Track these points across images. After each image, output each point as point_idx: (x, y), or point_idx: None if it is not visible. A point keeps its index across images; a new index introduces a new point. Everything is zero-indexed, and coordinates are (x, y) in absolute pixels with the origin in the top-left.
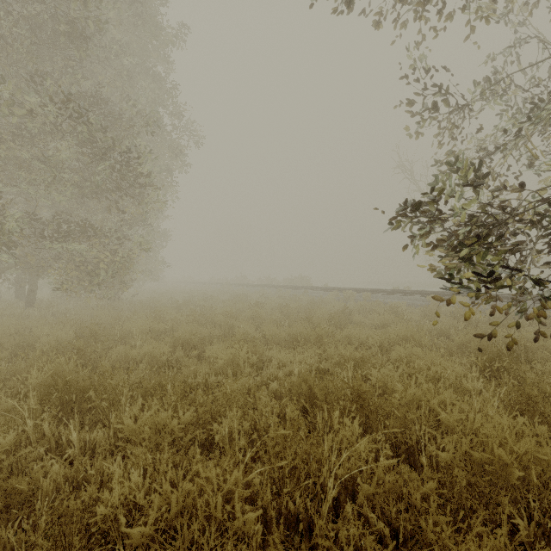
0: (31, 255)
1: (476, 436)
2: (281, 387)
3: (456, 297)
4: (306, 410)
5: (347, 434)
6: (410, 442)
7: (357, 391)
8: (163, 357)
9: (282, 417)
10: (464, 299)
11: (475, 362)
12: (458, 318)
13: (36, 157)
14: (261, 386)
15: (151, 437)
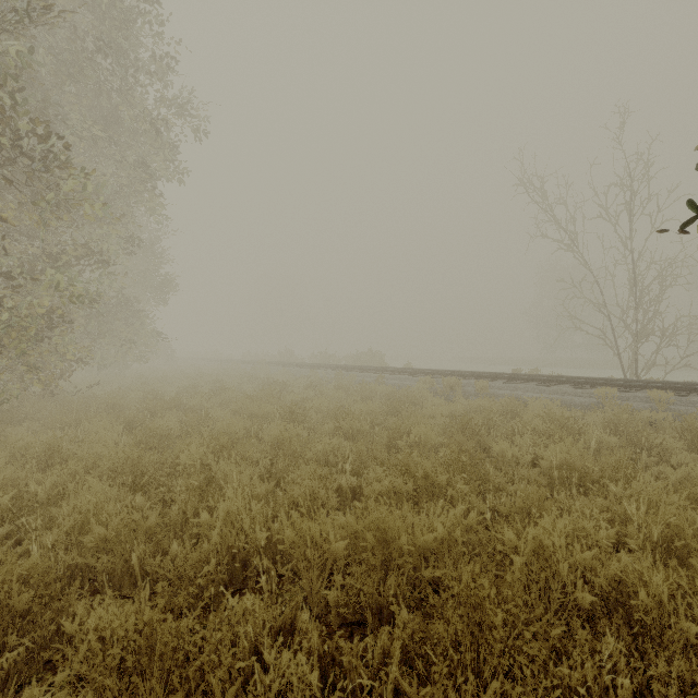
0: None
1: None
2: None
3: (652, 392)
4: None
5: None
6: None
7: None
8: None
9: None
10: (668, 395)
11: None
12: None
13: None
14: None
15: None
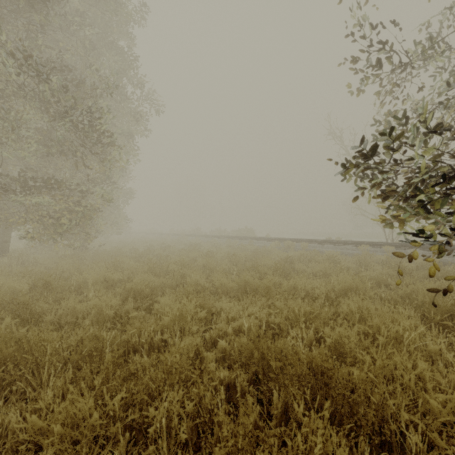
0: (4, 209)
1: (454, 413)
2: (231, 347)
3: (385, 247)
4: (257, 375)
5: (318, 441)
6: (388, 432)
7: (322, 368)
8: (110, 311)
9: (232, 386)
10: (392, 248)
11: (422, 313)
12: (392, 267)
13: (2, 117)
14: (209, 342)
15: (66, 435)
